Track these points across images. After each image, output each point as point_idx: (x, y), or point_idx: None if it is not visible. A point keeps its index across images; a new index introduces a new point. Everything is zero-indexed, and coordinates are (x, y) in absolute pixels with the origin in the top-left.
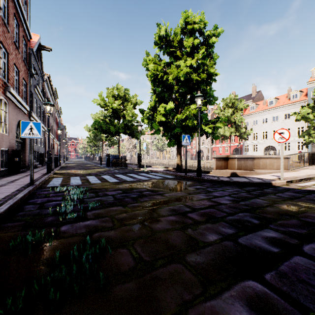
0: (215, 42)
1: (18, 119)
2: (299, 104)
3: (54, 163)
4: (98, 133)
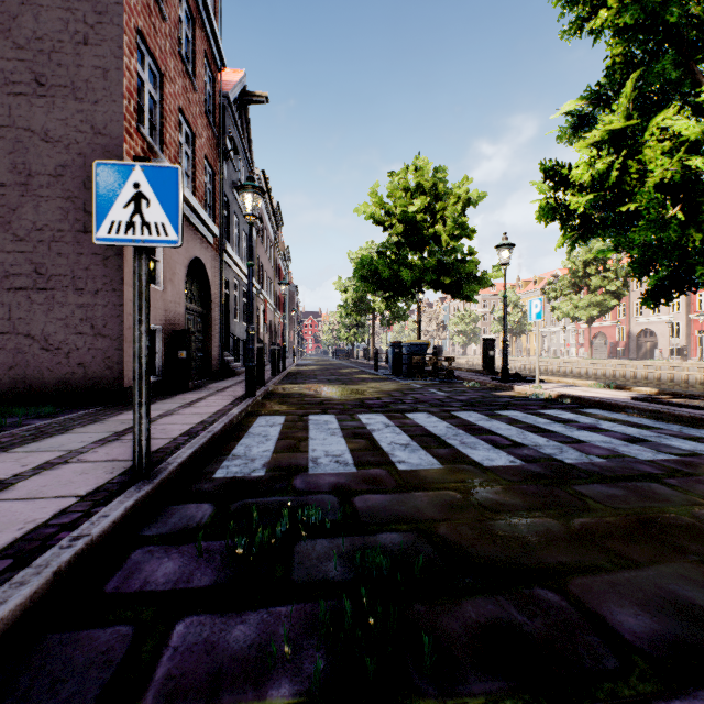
0: None
1: (191, 255)
2: None
3: (271, 364)
4: (367, 290)
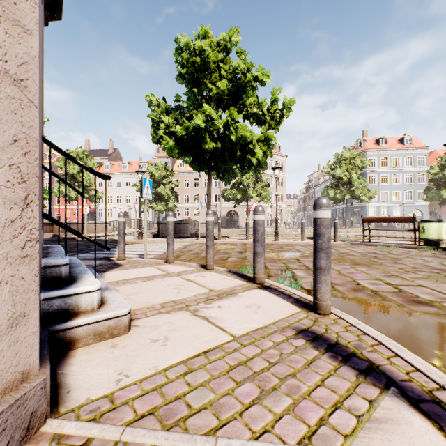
0: None
1: None
2: (147, 175)
3: None
4: None
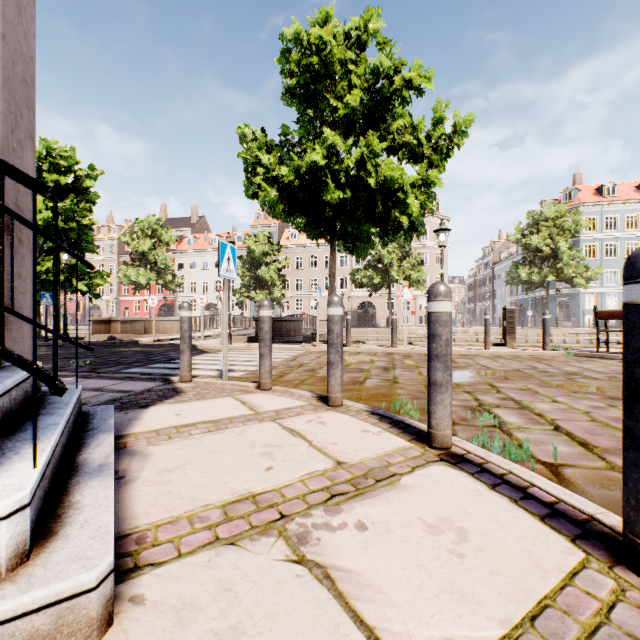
0: (92, 186)
1: None
2: (244, 251)
3: None
4: None
